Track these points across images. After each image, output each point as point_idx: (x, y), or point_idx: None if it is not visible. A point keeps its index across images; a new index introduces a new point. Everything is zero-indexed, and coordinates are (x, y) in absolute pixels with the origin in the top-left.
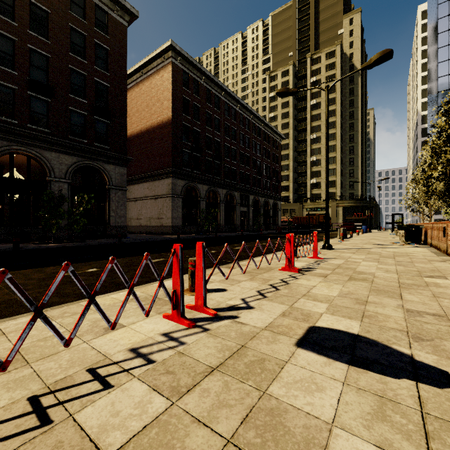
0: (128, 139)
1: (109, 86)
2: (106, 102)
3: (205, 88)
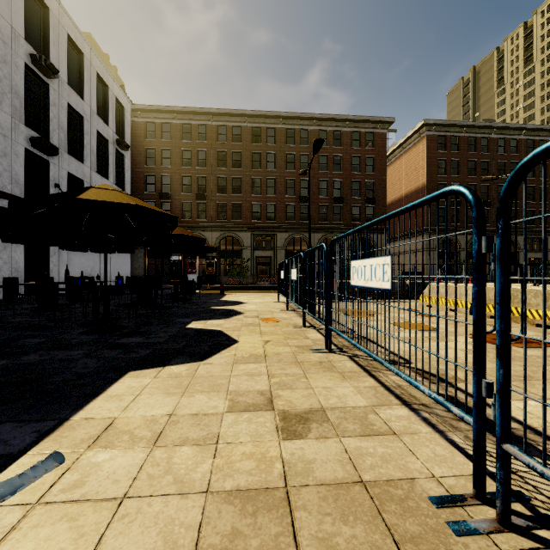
0: (391, 204)
1: (374, 181)
2: (372, 192)
3: (467, 138)
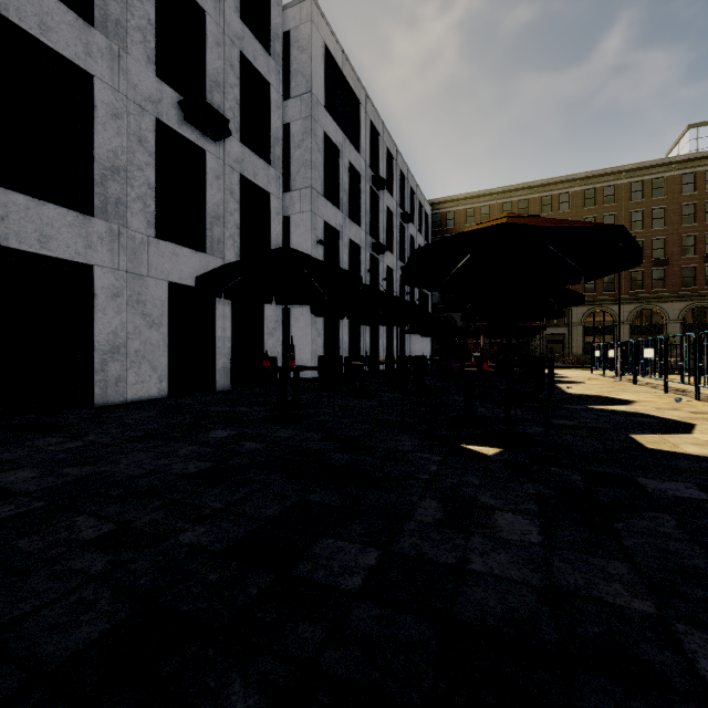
0: None
1: None
2: None
3: None
